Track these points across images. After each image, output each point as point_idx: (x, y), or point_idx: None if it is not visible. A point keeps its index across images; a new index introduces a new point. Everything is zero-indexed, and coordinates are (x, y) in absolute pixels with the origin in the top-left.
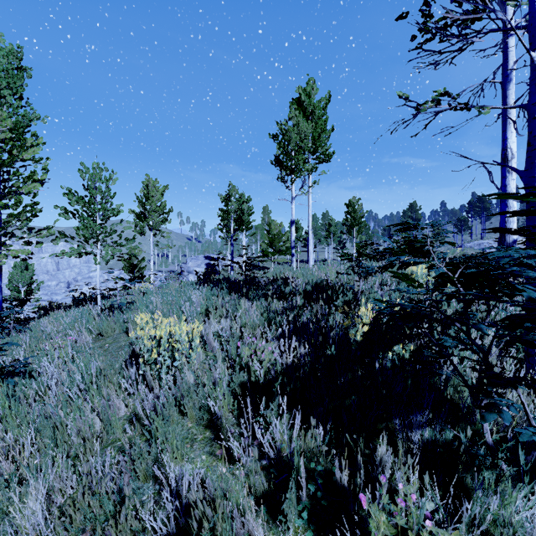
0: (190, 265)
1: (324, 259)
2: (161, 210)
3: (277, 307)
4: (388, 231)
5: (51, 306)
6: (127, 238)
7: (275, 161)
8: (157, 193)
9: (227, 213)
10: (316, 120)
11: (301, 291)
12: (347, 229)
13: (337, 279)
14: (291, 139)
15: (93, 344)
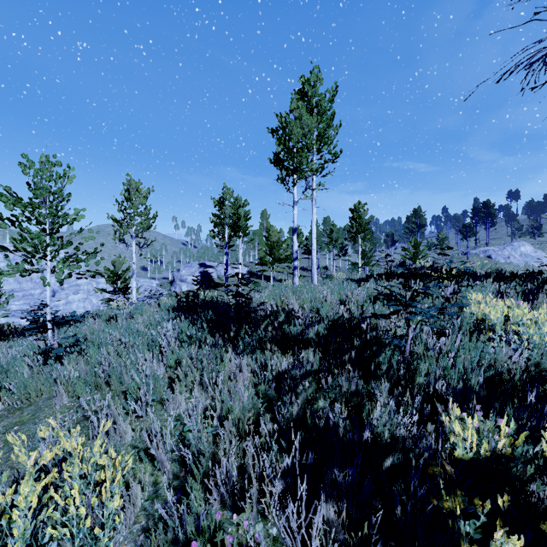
0: (183, 273)
1: (325, 266)
2: (144, 215)
3: (279, 368)
4: (391, 237)
5: (3, 331)
6: (85, 252)
7: (274, 159)
8: (139, 196)
9: (221, 219)
10: (321, 113)
11: (313, 337)
12: (351, 236)
13: (358, 311)
14: (292, 134)
15: (0, 421)
